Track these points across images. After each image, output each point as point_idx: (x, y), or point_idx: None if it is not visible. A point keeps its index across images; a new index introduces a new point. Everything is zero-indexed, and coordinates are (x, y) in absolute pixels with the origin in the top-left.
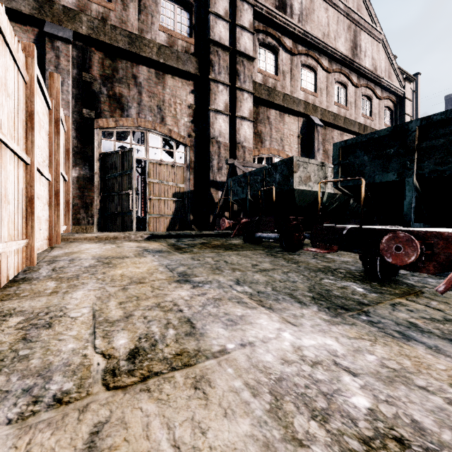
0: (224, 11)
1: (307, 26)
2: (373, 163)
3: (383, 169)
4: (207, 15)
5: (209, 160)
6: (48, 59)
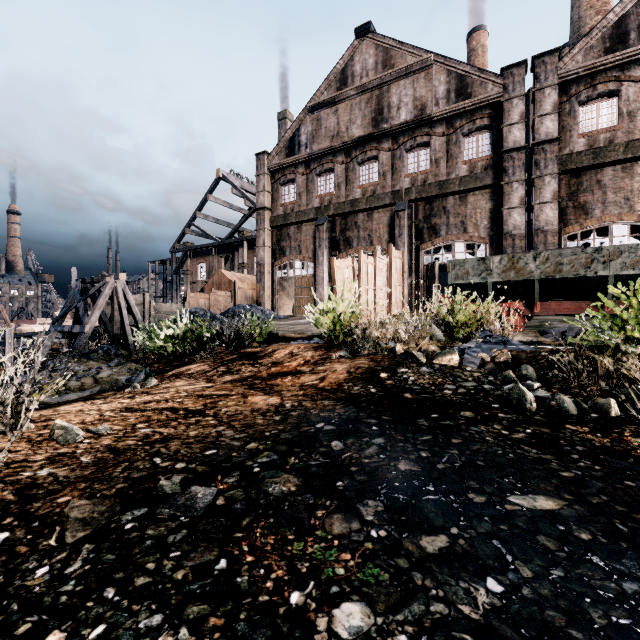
0: (519, 116)
1: None
2: None
3: None
4: (501, 130)
5: (503, 253)
6: (396, 224)
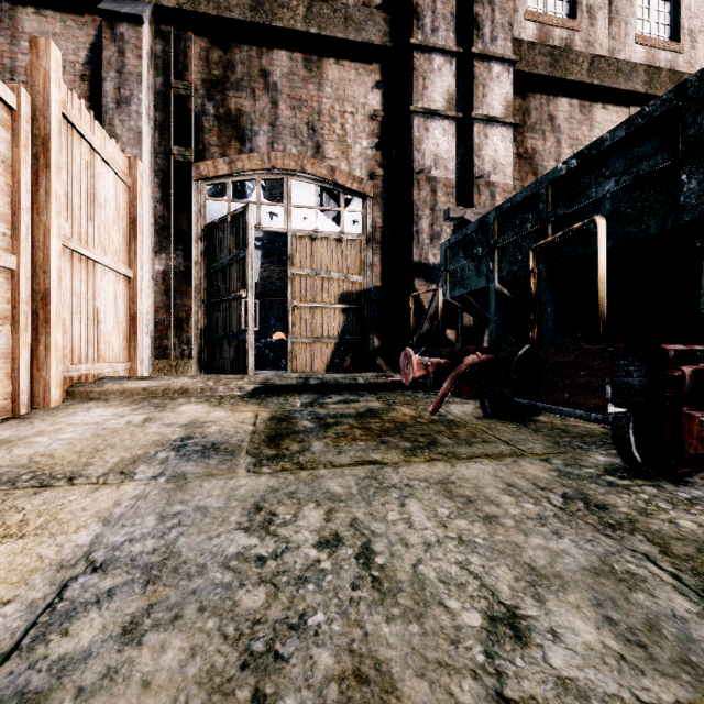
0: None
1: None
2: None
3: None
4: None
5: (411, 220)
6: (106, 60)
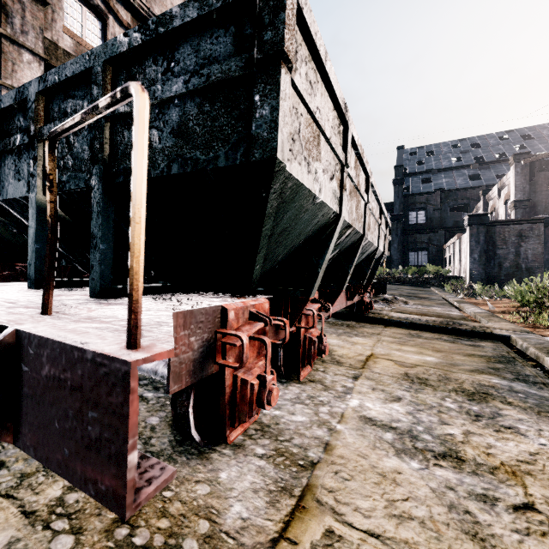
0: None
1: (155, 7)
2: (7, 161)
3: (15, 173)
4: None
5: None
6: None
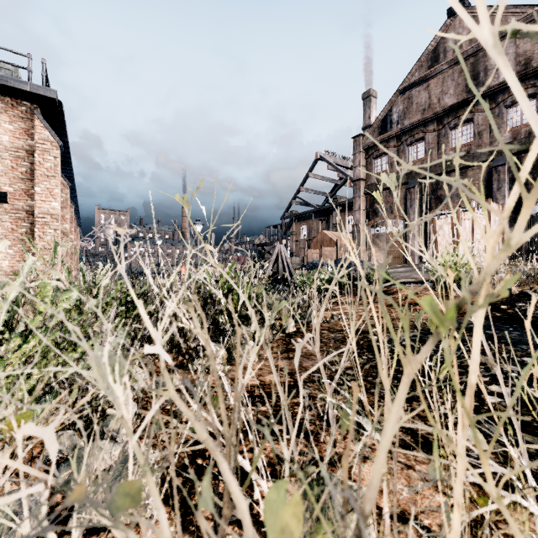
0: None
1: None
2: None
3: None
4: None
5: None
6: (494, 179)
